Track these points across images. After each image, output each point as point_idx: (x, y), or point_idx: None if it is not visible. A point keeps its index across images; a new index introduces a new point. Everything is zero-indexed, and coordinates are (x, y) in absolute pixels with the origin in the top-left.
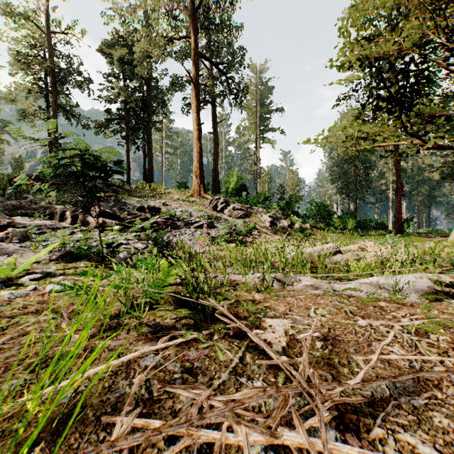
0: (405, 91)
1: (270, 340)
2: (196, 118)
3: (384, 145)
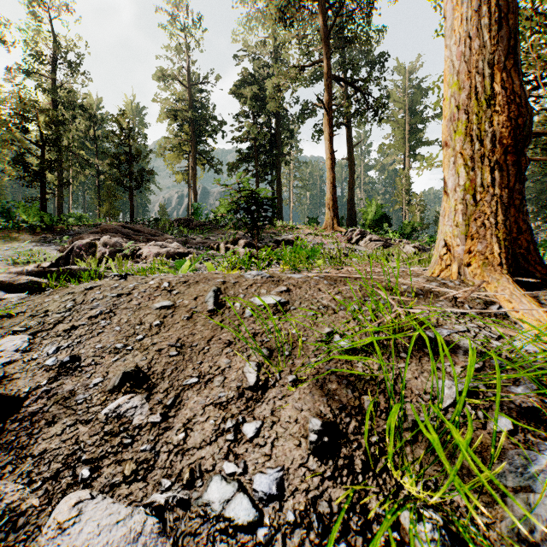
0: None
1: None
2: (328, 146)
3: None
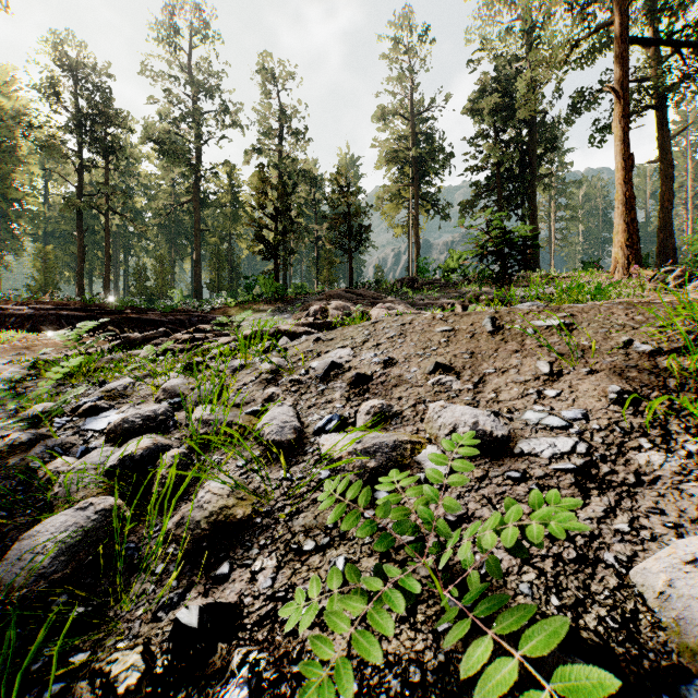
0: None
1: None
2: (619, 148)
3: None
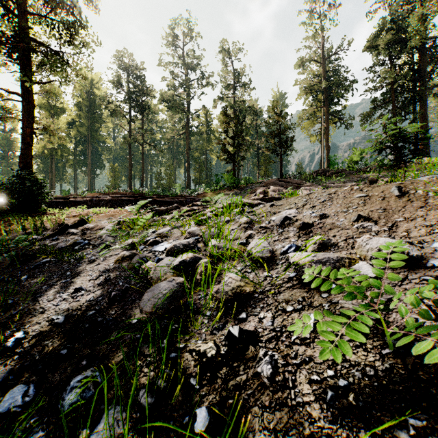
0: None
1: None
2: None
3: None
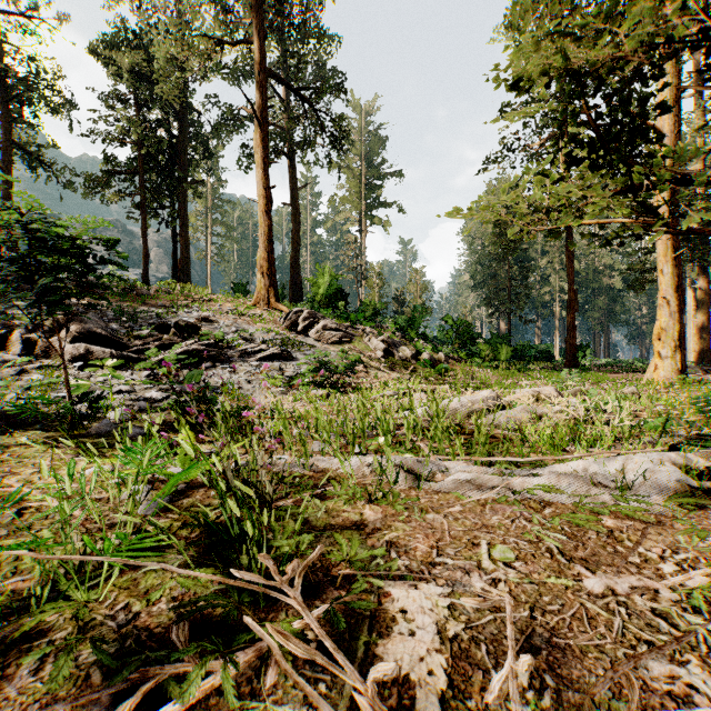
0: (624, 131)
1: (408, 671)
2: (262, 177)
3: (590, 224)
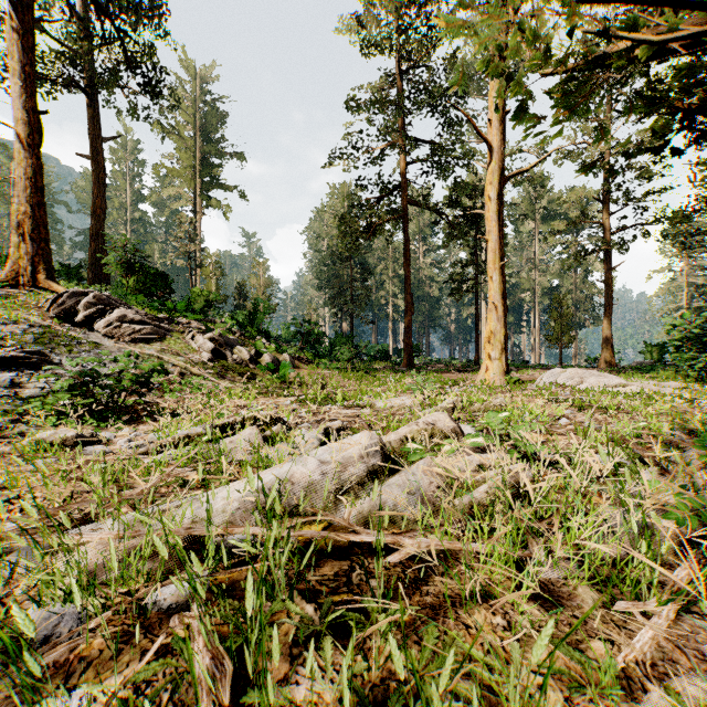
0: None
1: None
2: (22, 92)
3: None
